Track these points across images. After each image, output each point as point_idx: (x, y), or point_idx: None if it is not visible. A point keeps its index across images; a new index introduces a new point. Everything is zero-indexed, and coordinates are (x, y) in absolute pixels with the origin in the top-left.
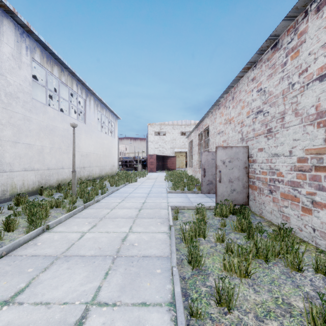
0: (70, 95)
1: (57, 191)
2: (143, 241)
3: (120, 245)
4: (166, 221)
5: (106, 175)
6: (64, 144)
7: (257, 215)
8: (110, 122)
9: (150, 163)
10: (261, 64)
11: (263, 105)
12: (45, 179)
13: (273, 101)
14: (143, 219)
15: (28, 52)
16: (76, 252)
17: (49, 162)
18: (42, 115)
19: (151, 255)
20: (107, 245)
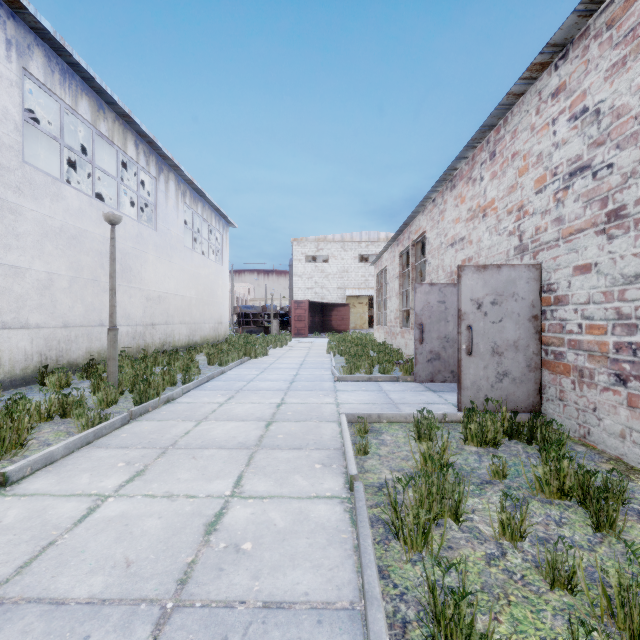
0: (125, 170)
1: (83, 375)
2: (270, 531)
3: (198, 549)
4: (336, 459)
5: (204, 342)
6: (106, 273)
7: (575, 441)
8: (213, 232)
9: (295, 318)
10: (585, 44)
11: (591, 150)
12: (56, 349)
13: (629, 132)
14: (275, 451)
15: (12, 53)
16: (43, 585)
17: (67, 311)
18: (48, 204)
19: (292, 602)
20: (154, 551)
